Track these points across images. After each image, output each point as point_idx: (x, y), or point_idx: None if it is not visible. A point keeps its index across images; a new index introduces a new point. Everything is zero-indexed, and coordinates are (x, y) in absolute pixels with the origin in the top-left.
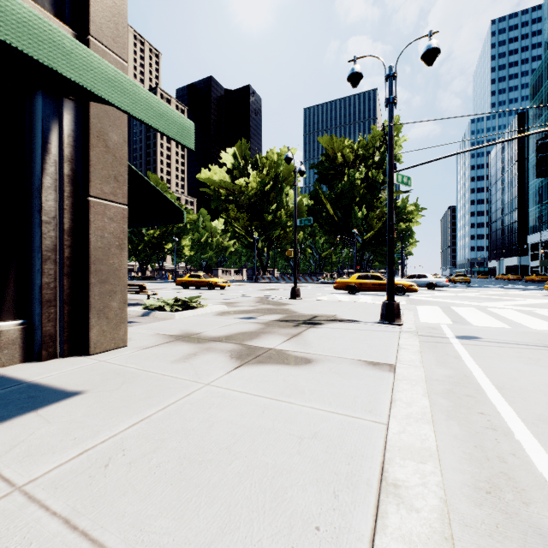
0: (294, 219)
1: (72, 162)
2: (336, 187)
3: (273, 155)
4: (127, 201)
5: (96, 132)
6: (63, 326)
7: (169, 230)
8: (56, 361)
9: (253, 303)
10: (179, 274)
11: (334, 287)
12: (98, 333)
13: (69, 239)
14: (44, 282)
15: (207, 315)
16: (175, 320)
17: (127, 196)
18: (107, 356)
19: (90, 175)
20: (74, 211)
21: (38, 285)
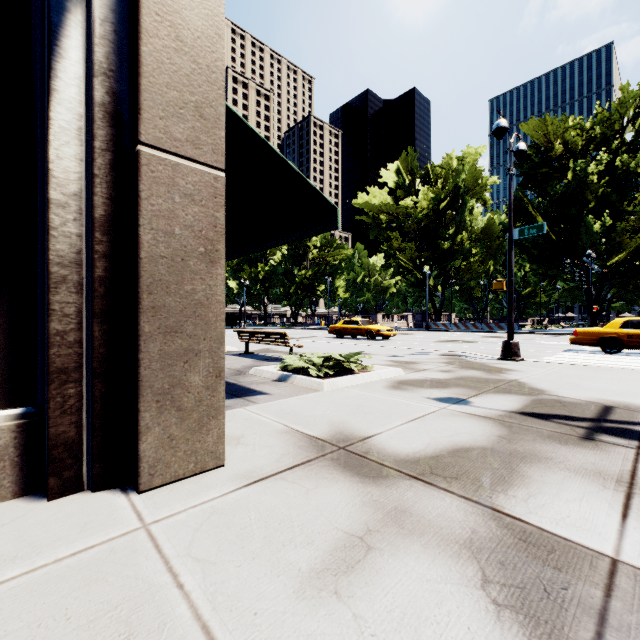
0: (509, 229)
1: (110, 76)
2: (551, 191)
3: (450, 162)
4: (222, 162)
5: (153, 4)
6: (92, 425)
7: (321, 270)
8: (70, 505)
9: (443, 365)
10: (332, 320)
11: (571, 340)
12: (159, 442)
13: (105, 239)
14: (52, 330)
15: (374, 387)
16: (323, 395)
17: (222, 152)
18: (166, 503)
19: (139, 95)
20: (115, 182)
21: (46, 337)
